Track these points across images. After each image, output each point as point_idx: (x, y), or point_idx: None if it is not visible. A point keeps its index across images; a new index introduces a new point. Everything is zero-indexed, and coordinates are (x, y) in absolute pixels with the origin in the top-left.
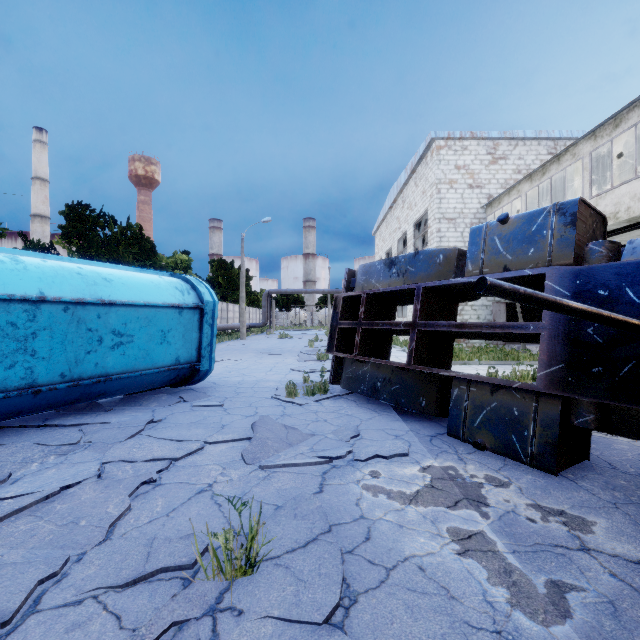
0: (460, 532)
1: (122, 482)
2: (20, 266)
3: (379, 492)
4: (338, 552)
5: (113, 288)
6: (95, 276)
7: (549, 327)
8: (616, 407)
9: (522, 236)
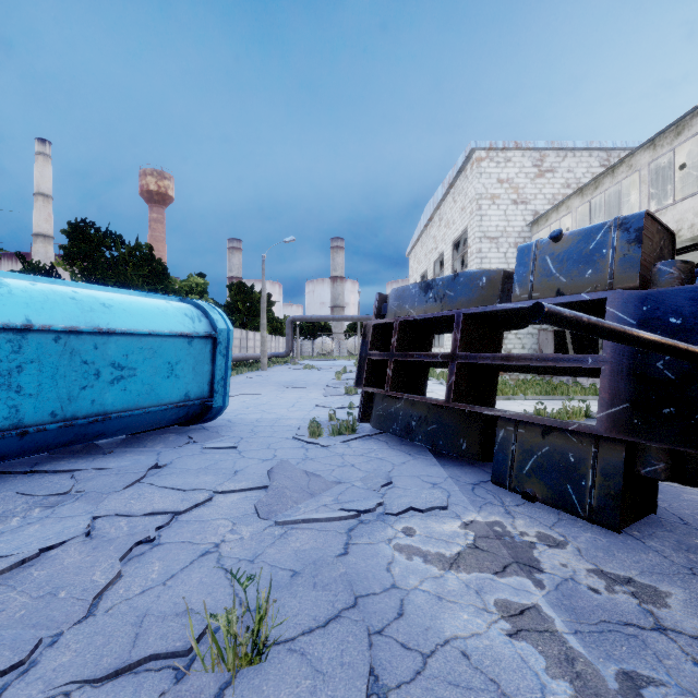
0: (510, 606)
1: (113, 542)
2: (4, 290)
3: (414, 554)
4: (365, 634)
5: (112, 315)
6: (92, 301)
7: (611, 360)
8: (691, 455)
9: (578, 255)
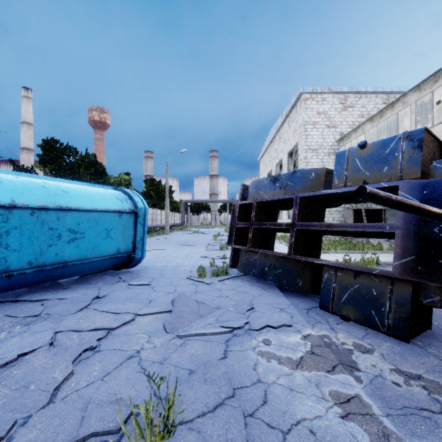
0: (340, 395)
1: (68, 350)
2: None
3: (271, 358)
4: (241, 417)
5: (69, 198)
6: (56, 189)
7: (402, 227)
8: None
9: (378, 157)
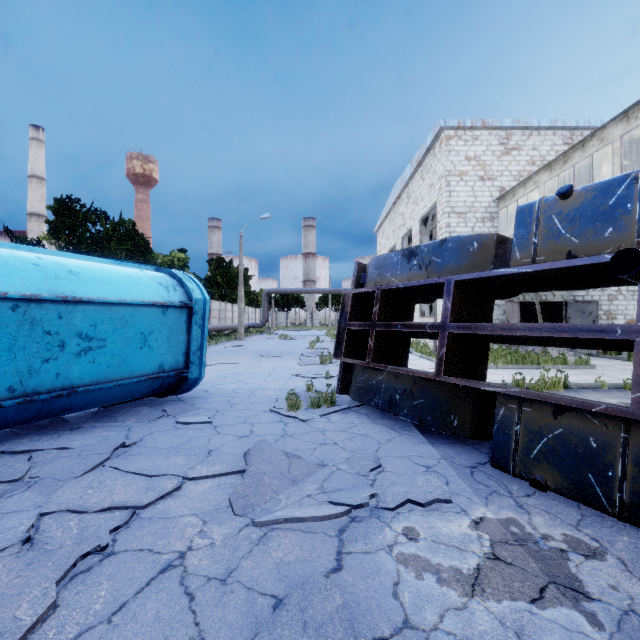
0: None
1: (53, 555)
2: None
3: (423, 569)
4: None
5: (80, 282)
6: (57, 268)
7: None
8: None
9: (594, 212)
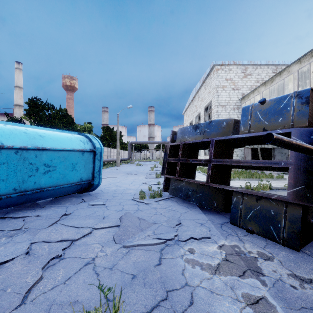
0: (250, 297)
1: (39, 258)
2: None
3: (195, 264)
4: None
5: (44, 140)
6: (34, 134)
7: (294, 163)
8: None
9: (274, 111)
